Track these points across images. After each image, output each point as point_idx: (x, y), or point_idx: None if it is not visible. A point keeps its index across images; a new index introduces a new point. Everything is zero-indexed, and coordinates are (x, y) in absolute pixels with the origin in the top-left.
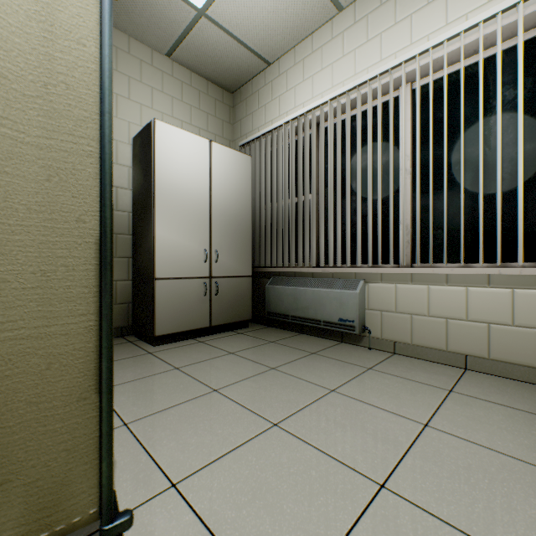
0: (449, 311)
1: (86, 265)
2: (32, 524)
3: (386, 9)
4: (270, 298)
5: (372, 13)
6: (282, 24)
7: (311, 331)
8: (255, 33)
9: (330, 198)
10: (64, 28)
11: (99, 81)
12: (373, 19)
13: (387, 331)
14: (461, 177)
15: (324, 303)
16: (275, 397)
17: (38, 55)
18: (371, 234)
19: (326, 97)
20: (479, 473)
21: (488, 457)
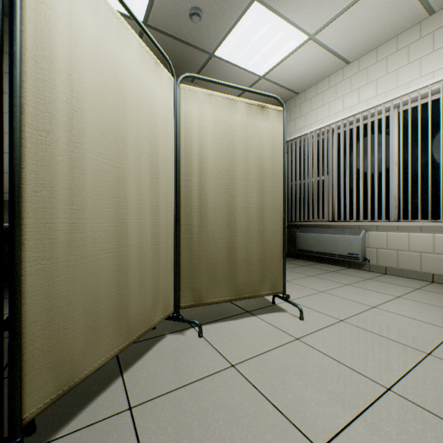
0: (422, 248)
1: (280, 222)
2: (271, 288)
3: (380, 65)
4: (299, 241)
5: (370, 66)
6: (309, 75)
7: (328, 261)
8: (291, 81)
9: (341, 179)
10: (276, 159)
11: (283, 170)
12: (371, 70)
13: (380, 260)
14: (428, 170)
15: (337, 244)
16: (317, 284)
17: (271, 168)
18: (370, 202)
19: (339, 118)
20: (419, 308)
21: (426, 306)
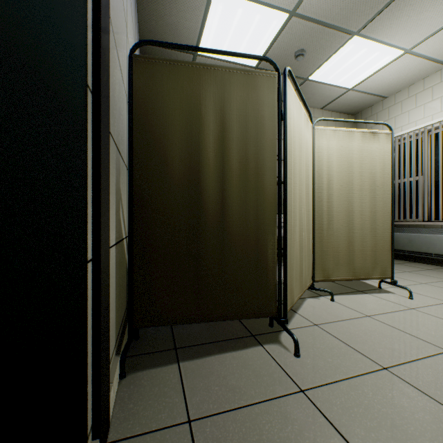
0: None
1: (389, 222)
2: (381, 273)
3: None
4: None
5: None
6: (401, 81)
7: (423, 260)
8: (380, 88)
9: (439, 180)
10: (385, 172)
11: (391, 181)
12: None
13: None
14: None
15: (434, 243)
16: (417, 278)
17: (381, 179)
18: None
19: (436, 120)
20: None
21: None
